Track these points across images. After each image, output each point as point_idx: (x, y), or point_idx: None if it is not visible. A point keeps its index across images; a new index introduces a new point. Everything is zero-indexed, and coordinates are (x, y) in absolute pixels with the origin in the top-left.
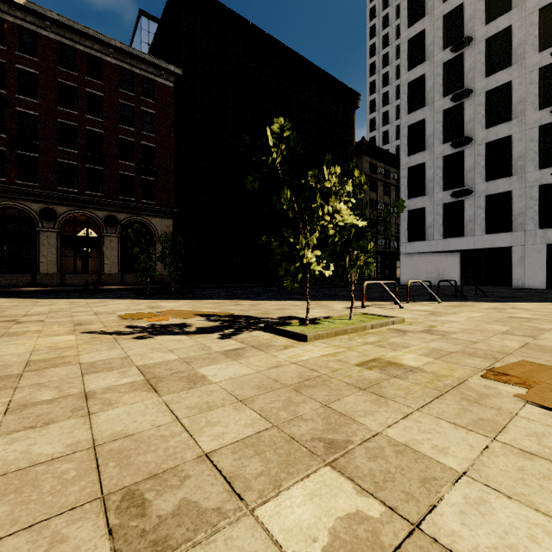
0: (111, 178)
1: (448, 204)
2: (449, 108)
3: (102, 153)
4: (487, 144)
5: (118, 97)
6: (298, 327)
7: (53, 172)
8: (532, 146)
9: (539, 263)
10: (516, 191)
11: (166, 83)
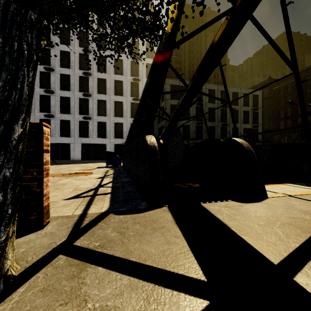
0: None
1: (43, 119)
2: (43, 72)
3: None
4: (61, 97)
5: None
6: None
7: None
8: (77, 104)
9: (79, 150)
10: (71, 121)
11: None
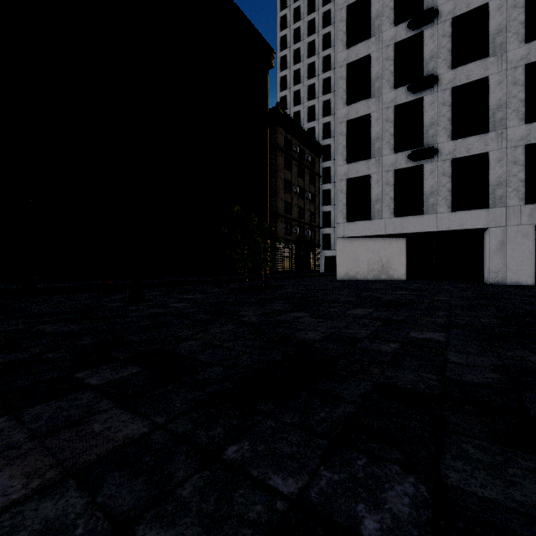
0: None
1: (401, 171)
2: (403, 41)
3: None
4: (453, 90)
5: None
6: None
7: None
8: (516, 91)
9: (526, 250)
10: (494, 153)
11: None
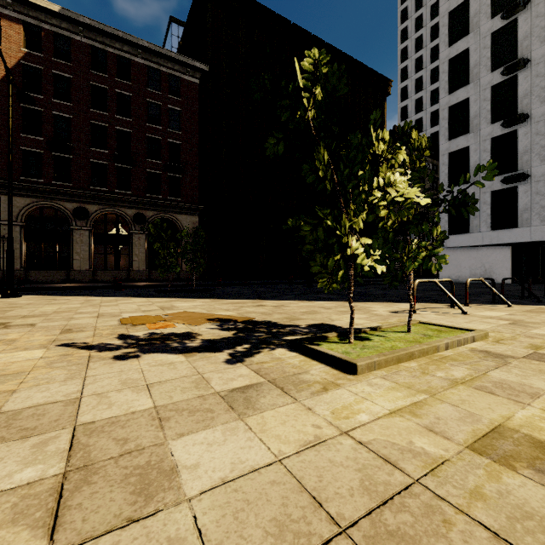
0: (139, 177)
1: (498, 192)
2: (499, 83)
3: (130, 152)
4: None
5: (146, 97)
6: (339, 345)
7: (86, 172)
8: None
9: None
10: None
11: (191, 80)
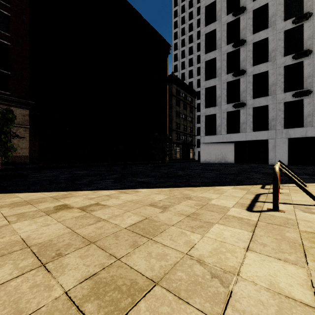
0: None
1: (230, 112)
2: (231, 52)
3: None
4: (253, 76)
5: None
6: None
7: None
8: (280, 78)
9: (284, 149)
10: (270, 105)
11: None
